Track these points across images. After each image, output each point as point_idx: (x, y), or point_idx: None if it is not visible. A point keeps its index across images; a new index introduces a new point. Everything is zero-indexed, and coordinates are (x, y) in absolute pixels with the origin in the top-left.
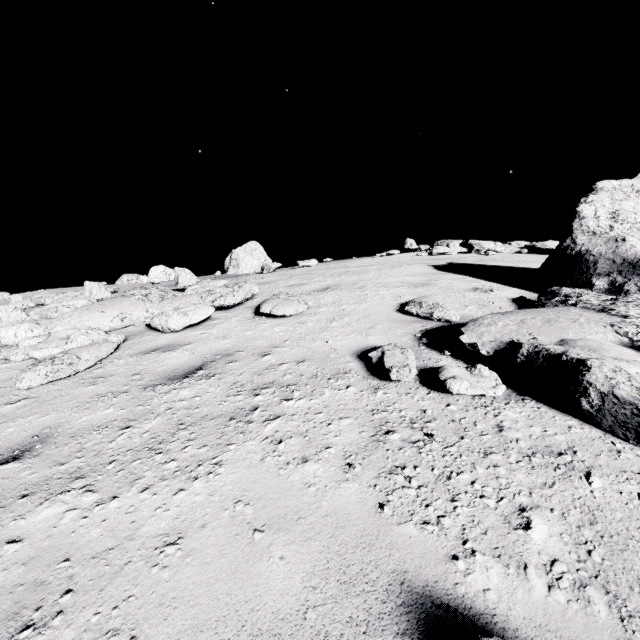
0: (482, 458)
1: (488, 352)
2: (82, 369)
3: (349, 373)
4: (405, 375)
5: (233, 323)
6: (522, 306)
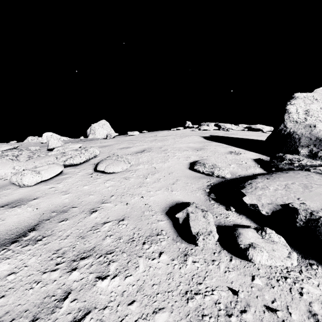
0: None
1: (267, 212)
2: None
3: (160, 234)
4: (210, 244)
5: (77, 178)
6: (261, 164)
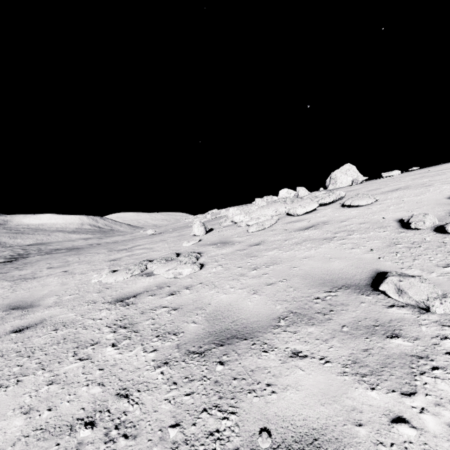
0: (445, 253)
1: None
2: (266, 227)
3: (388, 227)
4: (419, 225)
5: (328, 211)
6: None
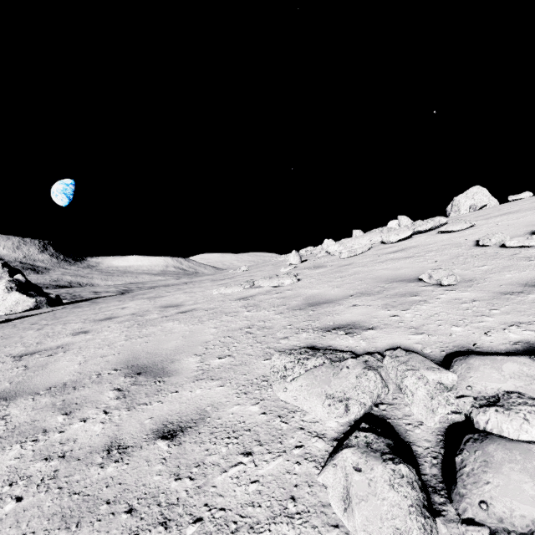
0: (490, 259)
1: None
2: (358, 254)
3: (464, 246)
4: (485, 242)
5: (422, 238)
6: None
